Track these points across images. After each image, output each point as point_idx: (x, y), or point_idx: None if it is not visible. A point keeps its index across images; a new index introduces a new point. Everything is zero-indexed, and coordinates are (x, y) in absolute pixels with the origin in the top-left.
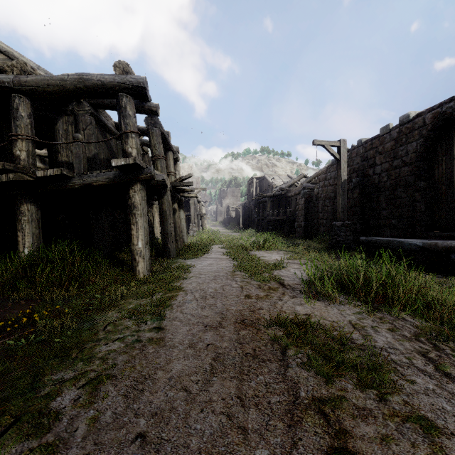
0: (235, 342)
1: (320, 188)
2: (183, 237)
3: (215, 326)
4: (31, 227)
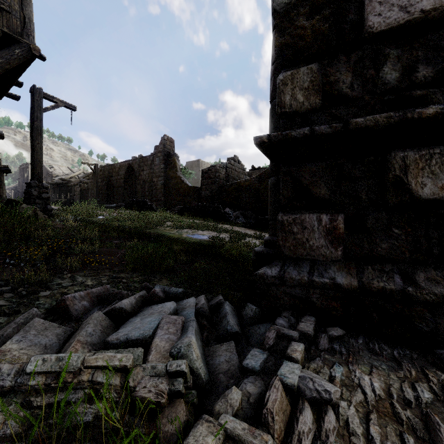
0: None
1: (90, 183)
2: None
3: None
4: None
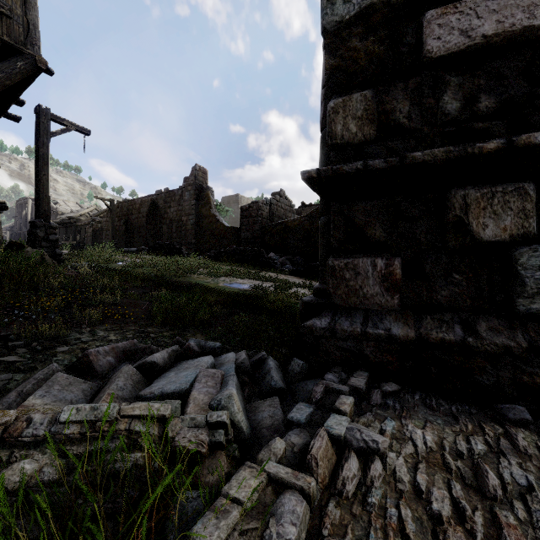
0: None
1: (105, 222)
2: None
3: None
4: None
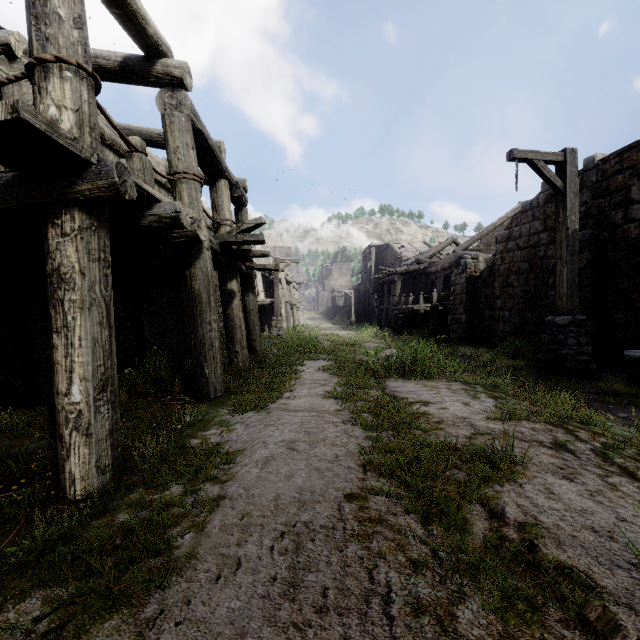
0: None
1: (499, 255)
2: (254, 342)
3: None
4: None
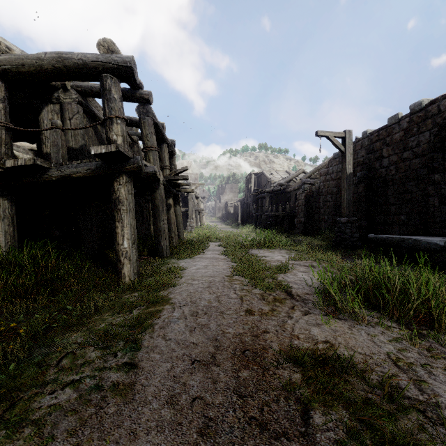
0: (233, 394)
1: (322, 183)
2: (179, 233)
3: (206, 363)
4: (3, 225)
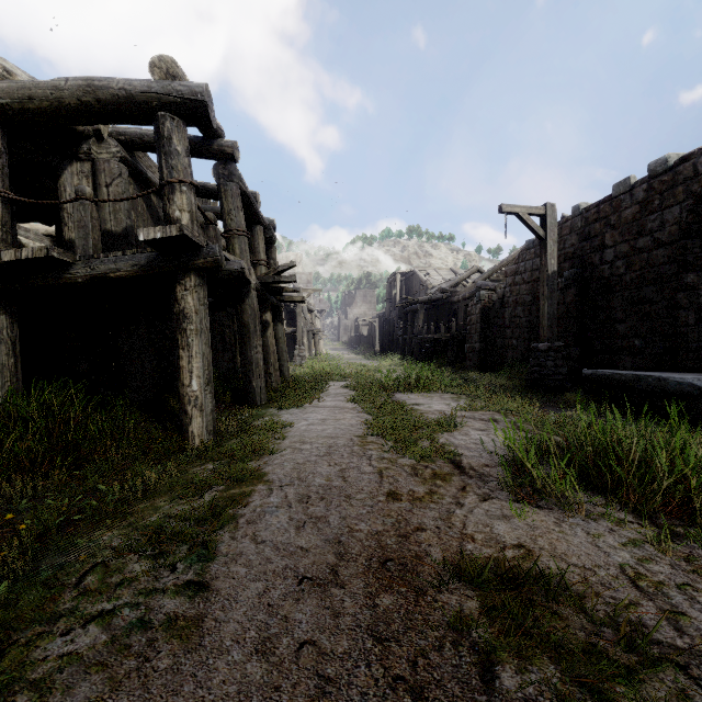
0: (367, 636)
1: (508, 288)
2: (282, 367)
3: (322, 582)
4: None
